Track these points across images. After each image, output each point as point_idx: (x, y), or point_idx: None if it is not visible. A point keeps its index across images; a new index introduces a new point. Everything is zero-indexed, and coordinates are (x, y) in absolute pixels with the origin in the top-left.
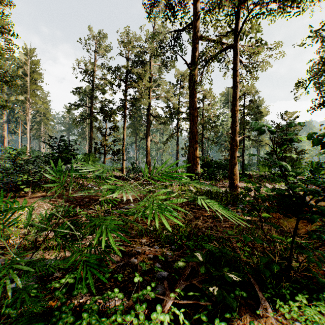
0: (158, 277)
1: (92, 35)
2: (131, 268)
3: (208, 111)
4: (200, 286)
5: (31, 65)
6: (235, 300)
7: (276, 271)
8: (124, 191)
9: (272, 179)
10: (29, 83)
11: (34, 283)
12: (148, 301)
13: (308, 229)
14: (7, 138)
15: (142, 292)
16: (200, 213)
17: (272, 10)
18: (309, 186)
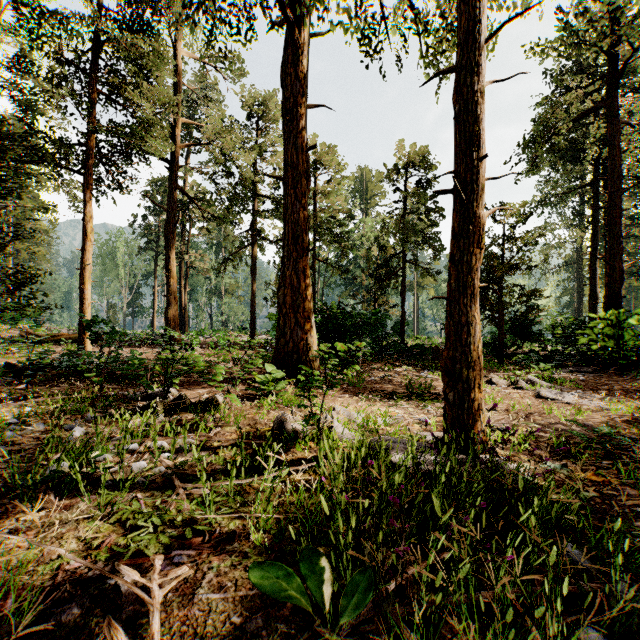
0: None
1: None
2: None
3: (329, 196)
4: None
5: None
6: None
7: None
8: None
9: None
10: None
11: None
12: None
13: None
14: None
15: None
16: None
17: None
18: (562, 372)
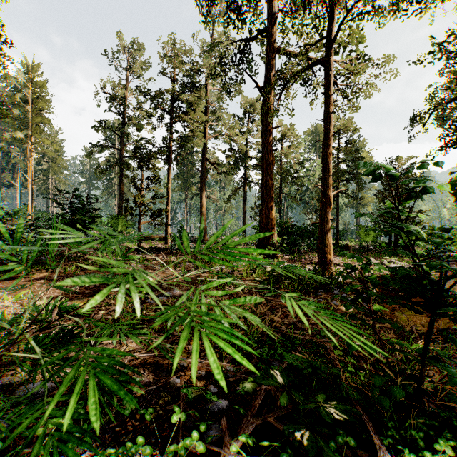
0: (212, 410)
1: (123, 45)
2: (170, 394)
3: (289, 156)
4: (280, 426)
5: (35, 88)
6: (337, 449)
7: (400, 400)
8: (114, 284)
9: (391, 252)
10: (31, 113)
11: (7, 425)
12: (194, 454)
13: (440, 328)
14: (0, 193)
15: (183, 442)
16: (277, 303)
17: (381, 8)
18: None
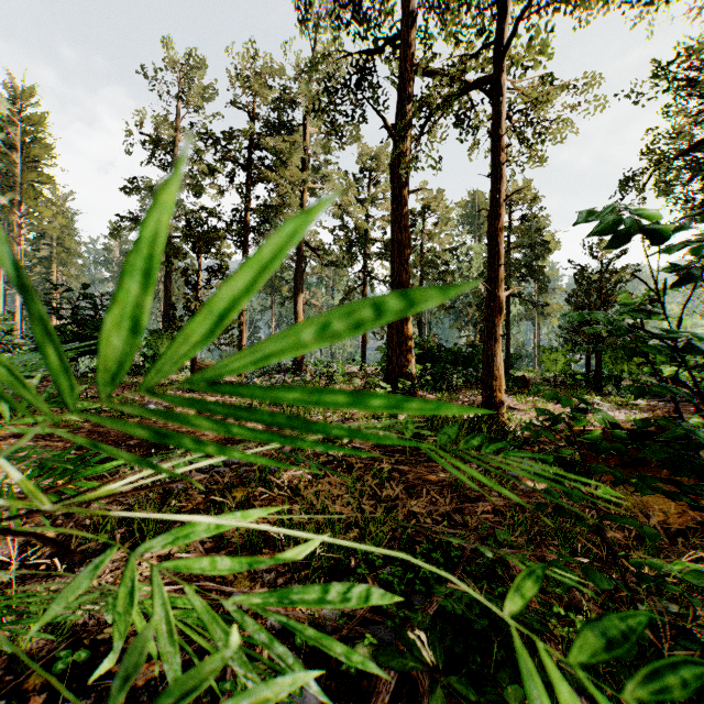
0: None
1: (171, 59)
2: None
3: (433, 239)
4: None
5: (26, 125)
6: None
7: None
8: None
9: (641, 390)
10: (21, 166)
11: None
12: None
13: None
14: None
15: None
16: (418, 475)
17: None
18: (650, 401)
